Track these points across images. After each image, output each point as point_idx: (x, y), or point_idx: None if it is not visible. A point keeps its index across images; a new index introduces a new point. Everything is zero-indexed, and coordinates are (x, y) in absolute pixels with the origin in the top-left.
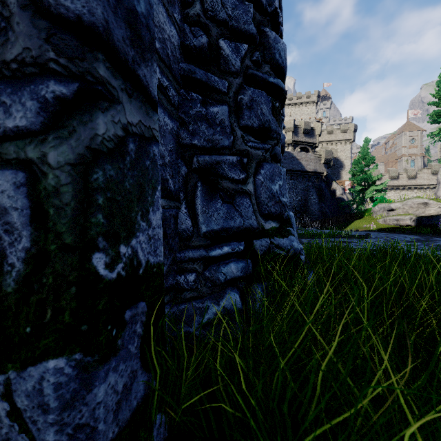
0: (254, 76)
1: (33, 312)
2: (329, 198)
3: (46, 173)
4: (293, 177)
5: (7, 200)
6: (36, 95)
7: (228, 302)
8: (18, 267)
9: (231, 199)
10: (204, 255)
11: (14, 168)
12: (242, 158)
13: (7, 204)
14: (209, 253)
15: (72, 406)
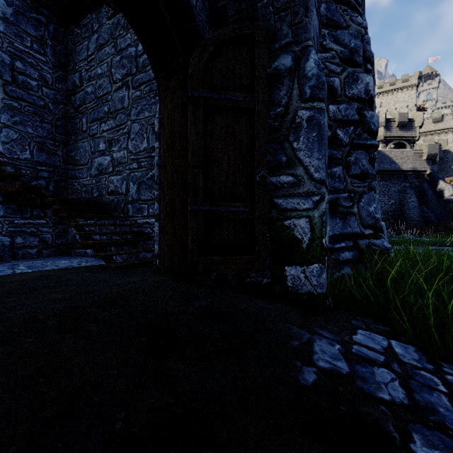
0: (357, 144)
1: (310, 252)
2: (433, 201)
3: (314, 219)
4: (384, 178)
5: (304, 225)
6: (311, 200)
7: (345, 272)
8: (306, 241)
9: (344, 217)
10: (331, 247)
11: (305, 218)
12: (350, 193)
13: (304, 226)
14: (334, 246)
15: (319, 277)
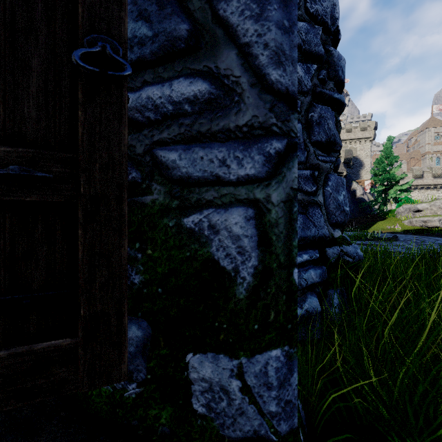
0: (322, 94)
1: (260, 314)
2: (348, 199)
3: (270, 209)
4: None
5: (240, 230)
6: (262, 151)
7: (310, 306)
8: (248, 279)
9: (305, 210)
10: None
11: (245, 206)
12: (314, 171)
13: (239, 233)
14: None
15: (283, 386)
